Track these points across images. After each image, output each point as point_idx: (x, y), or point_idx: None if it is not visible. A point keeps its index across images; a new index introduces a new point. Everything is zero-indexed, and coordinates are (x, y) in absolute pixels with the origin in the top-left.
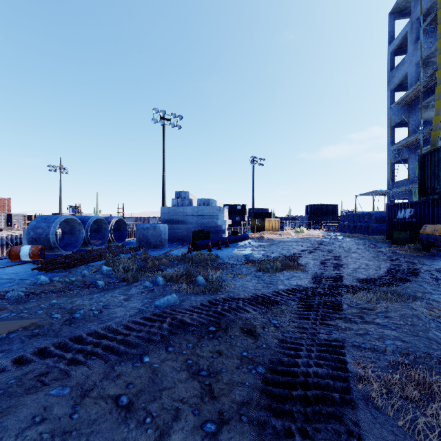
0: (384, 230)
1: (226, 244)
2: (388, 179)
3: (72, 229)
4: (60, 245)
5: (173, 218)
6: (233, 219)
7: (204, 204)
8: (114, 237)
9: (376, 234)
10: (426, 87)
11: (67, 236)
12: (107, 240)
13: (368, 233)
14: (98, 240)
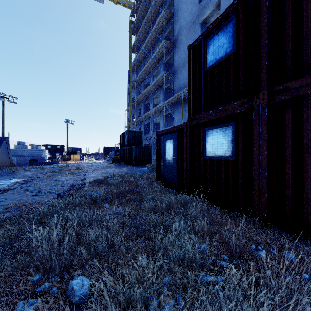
0: None
1: (46, 164)
2: None
3: None
4: None
5: (16, 154)
6: (54, 154)
7: (35, 148)
8: None
9: None
10: (133, 108)
11: None
12: None
13: None
14: None
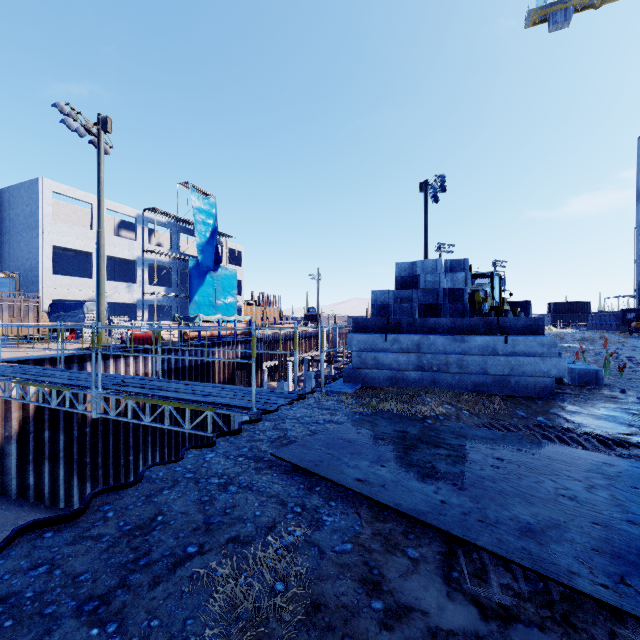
0: None
1: None
2: (637, 284)
3: None
4: None
5: None
6: None
7: None
8: None
9: (616, 330)
10: None
11: None
12: None
13: (611, 330)
14: None
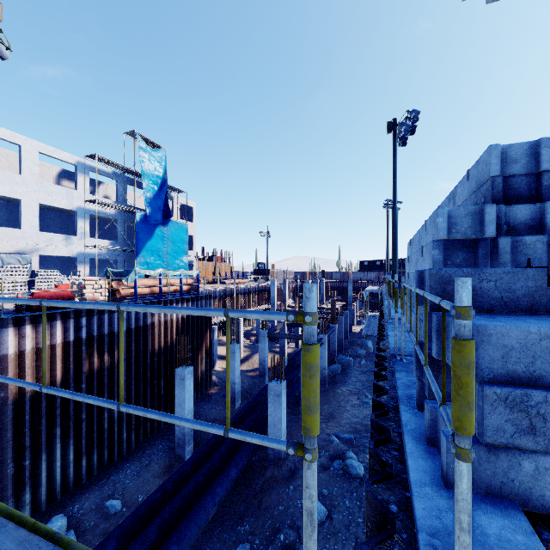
0: None
1: None
2: None
3: None
4: None
5: None
6: None
7: None
8: None
9: None
10: None
11: None
12: None
13: None
14: None
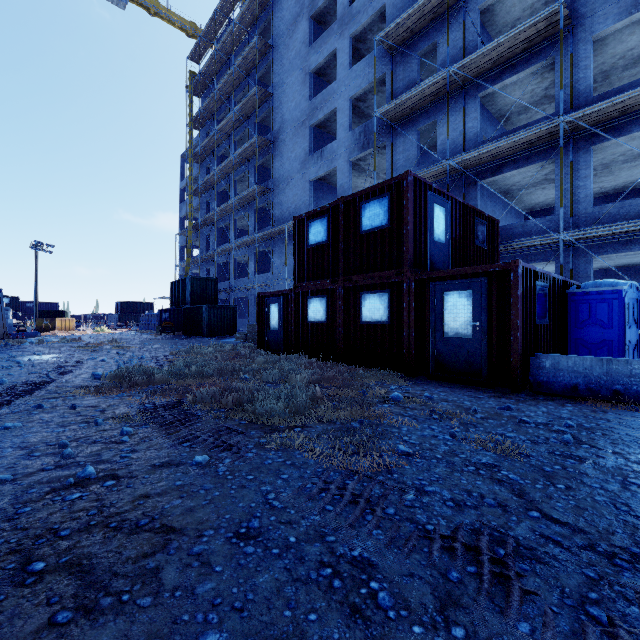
0: None
1: (23, 337)
2: None
3: None
4: None
5: None
6: None
7: None
8: None
9: None
10: (193, 231)
11: None
12: None
13: (155, 330)
14: None
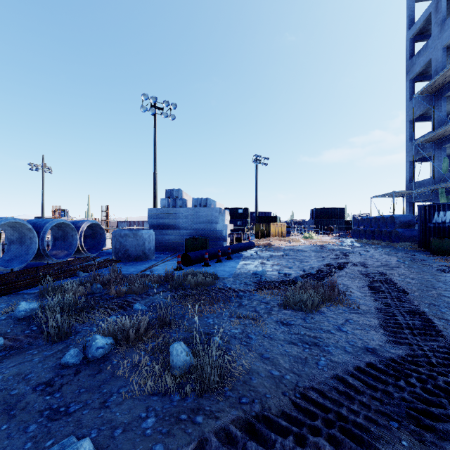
0: (411, 236)
1: (228, 255)
2: (407, 179)
3: (21, 237)
4: (5, 259)
5: (162, 222)
6: (235, 223)
7: (201, 205)
8: (87, 246)
9: (401, 241)
10: None
11: (14, 245)
12: (76, 250)
13: (390, 240)
14: (63, 250)
